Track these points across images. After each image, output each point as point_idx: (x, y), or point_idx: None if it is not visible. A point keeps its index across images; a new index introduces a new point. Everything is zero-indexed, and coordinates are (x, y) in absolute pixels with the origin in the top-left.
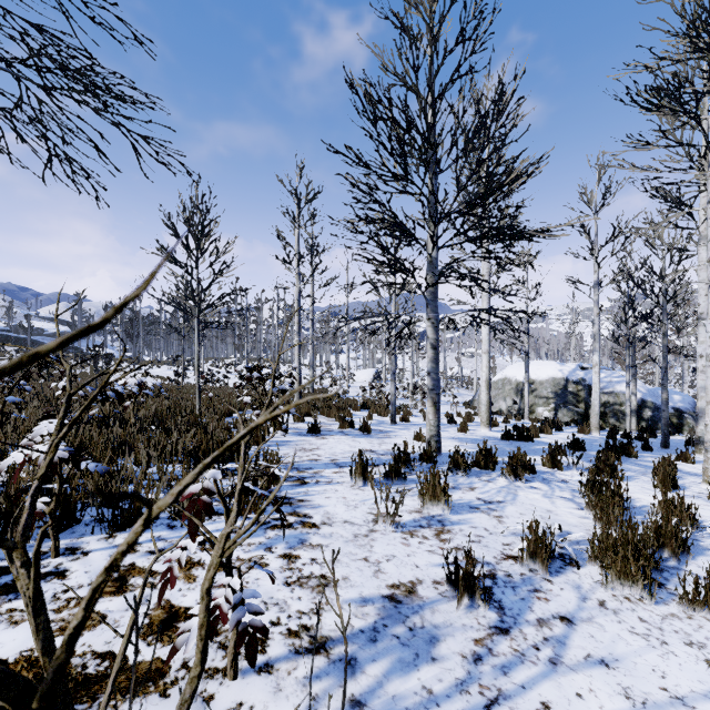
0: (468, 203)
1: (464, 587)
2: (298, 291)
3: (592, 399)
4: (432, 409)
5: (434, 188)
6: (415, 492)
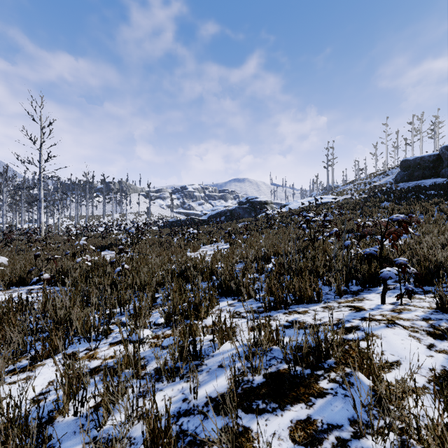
0: None
1: None
2: None
3: None
4: None
5: None
6: None
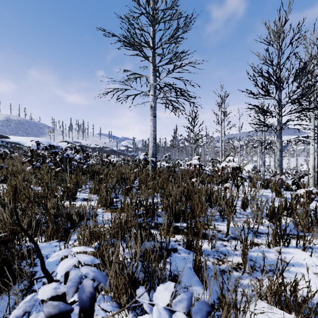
0: (295, 98)
1: (279, 194)
2: (221, 132)
3: None
4: (279, 172)
5: (280, 96)
6: (270, 190)
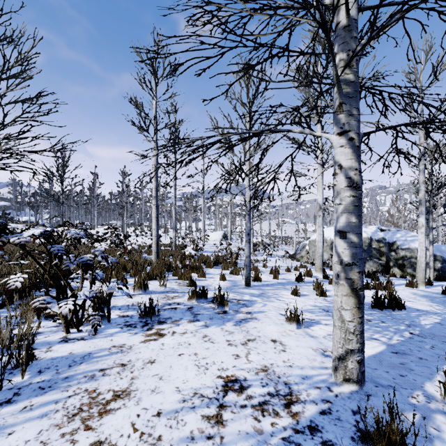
0: None
1: None
2: (156, 158)
3: (419, 257)
4: (350, 301)
5: None
6: None
